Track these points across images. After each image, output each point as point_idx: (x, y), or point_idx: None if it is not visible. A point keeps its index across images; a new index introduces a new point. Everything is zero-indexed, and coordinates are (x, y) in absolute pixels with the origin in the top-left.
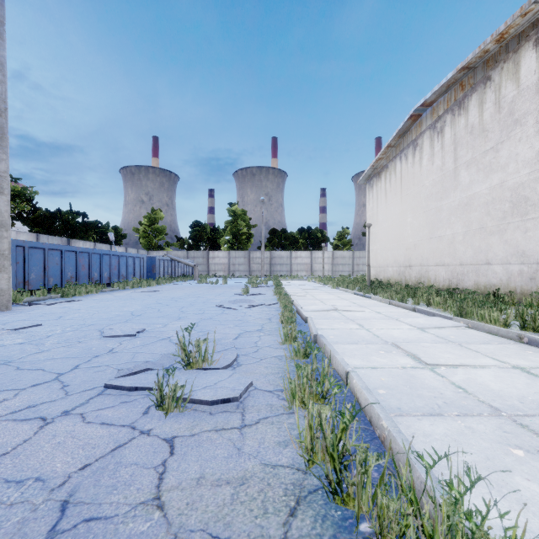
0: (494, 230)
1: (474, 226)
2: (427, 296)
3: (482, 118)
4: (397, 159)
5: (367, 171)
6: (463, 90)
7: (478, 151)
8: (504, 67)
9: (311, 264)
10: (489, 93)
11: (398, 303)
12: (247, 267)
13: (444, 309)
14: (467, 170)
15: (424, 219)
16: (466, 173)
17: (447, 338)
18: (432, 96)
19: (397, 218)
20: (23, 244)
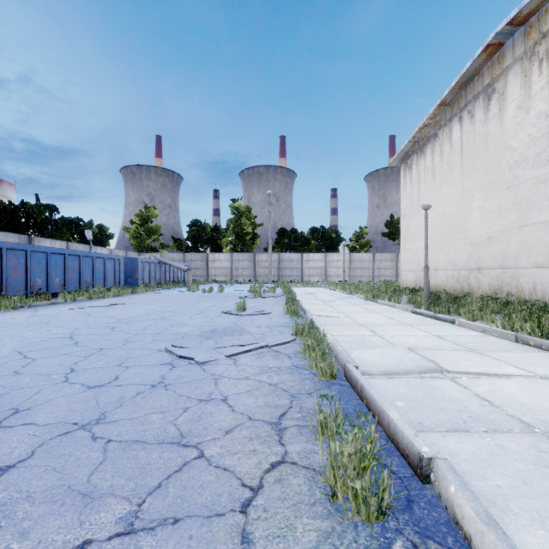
0: None
1: None
2: None
3: None
4: (453, 121)
5: (405, 146)
6: None
7: None
8: None
9: (325, 268)
10: None
11: None
12: (251, 271)
13: None
14: None
15: (508, 198)
16: None
17: None
18: None
19: (455, 203)
20: None
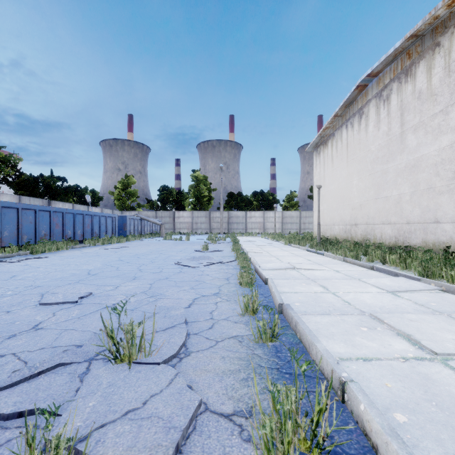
0: (444, 190)
1: (422, 186)
2: (382, 254)
3: (430, 83)
4: (343, 127)
5: (315, 139)
6: (410, 58)
7: (426, 114)
8: (454, 32)
9: (263, 223)
10: (438, 59)
11: (354, 261)
12: (208, 225)
13: (402, 267)
14: (415, 134)
15: (369, 181)
16: (413, 136)
17: (429, 305)
18: (379, 66)
19: (344, 181)
20: None
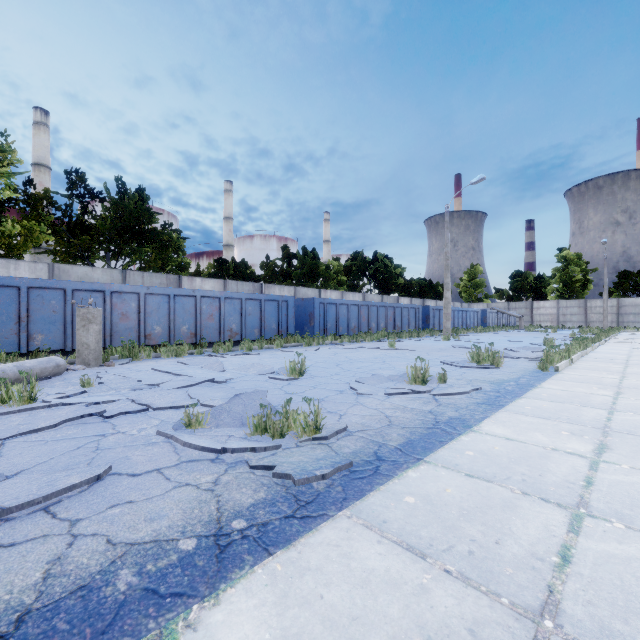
0: None
1: None
2: None
3: None
4: None
5: None
6: None
7: None
8: None
9: None
10: None
11: None
12: (582, 317)
13: None
14: None
15: None
16: None
17: None
18: None
19: None
20: (433, 308)
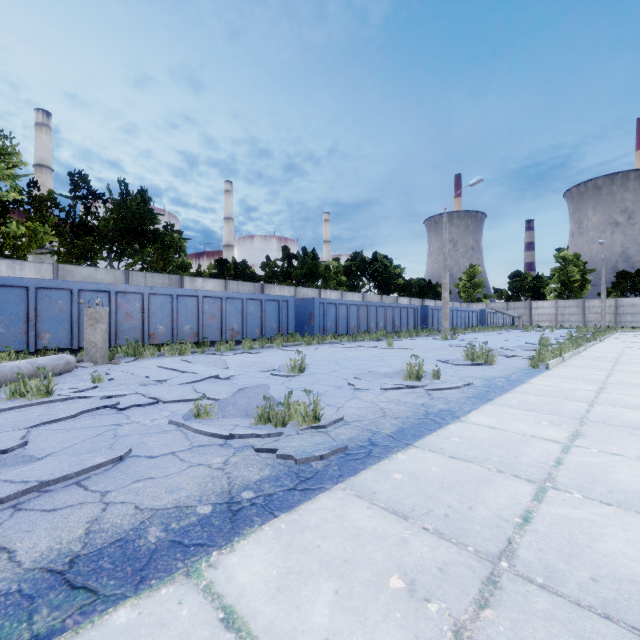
0: None
1: None
2: None
3: None
4: None
5: None
6: None
7: None
8: None
9: None
10: None
11: None
12: (580, 317)
13: None
14: None
15: None
16: None
17: None
18: None
19: None
20: (432, 308)
